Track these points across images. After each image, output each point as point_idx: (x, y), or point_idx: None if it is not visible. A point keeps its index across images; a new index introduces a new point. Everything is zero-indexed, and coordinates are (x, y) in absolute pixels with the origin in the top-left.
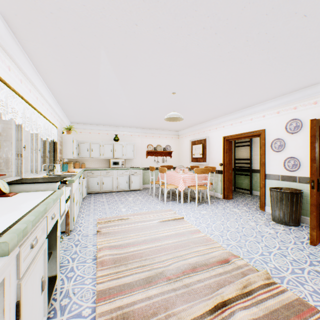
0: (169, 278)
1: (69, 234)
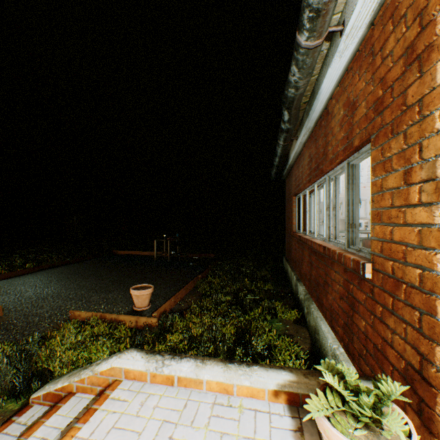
0: None
1: None
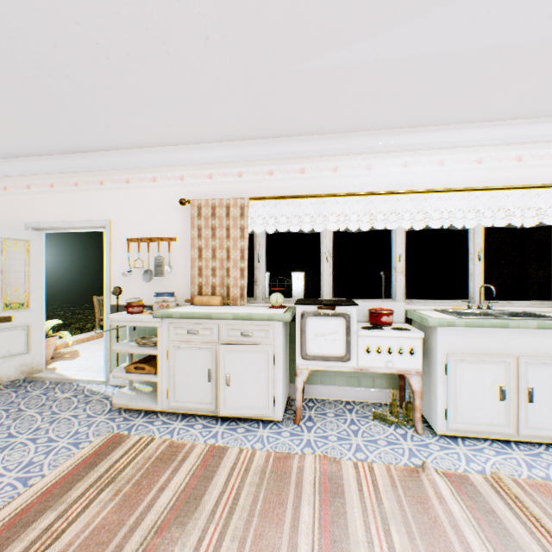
0: (159, 530)
1: (418, 431)
